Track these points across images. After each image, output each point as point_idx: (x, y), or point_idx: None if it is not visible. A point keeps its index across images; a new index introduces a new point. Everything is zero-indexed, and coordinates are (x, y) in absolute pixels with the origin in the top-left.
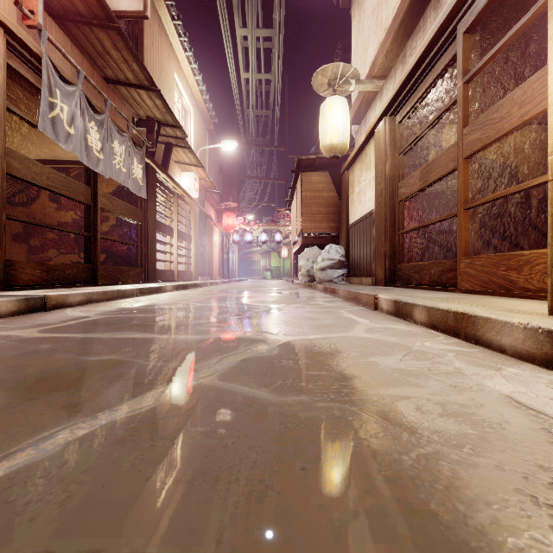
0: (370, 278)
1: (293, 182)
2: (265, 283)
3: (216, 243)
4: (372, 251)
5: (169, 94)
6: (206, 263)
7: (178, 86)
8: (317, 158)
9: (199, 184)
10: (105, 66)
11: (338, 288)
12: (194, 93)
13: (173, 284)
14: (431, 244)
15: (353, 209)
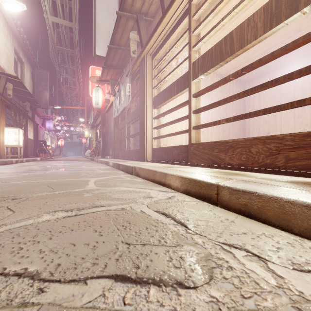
0: None
1: None
2: None
3: None
4: None
5: None
6: None
7: None
8: None
9: None
10: (129, 54)
11: None
12: None
13: (114, 162)
14: None
15: None
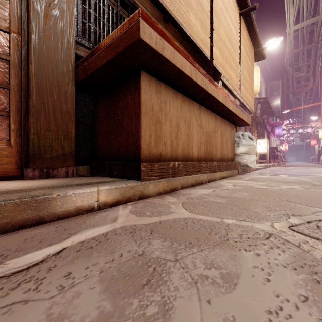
0: None
1: (252, 19)
2: None
3: None
4: None
5: None
6: None
7: None
8: None
9: None
10: None
11: (261, 165)
12: None
13: None
14: None
15: None
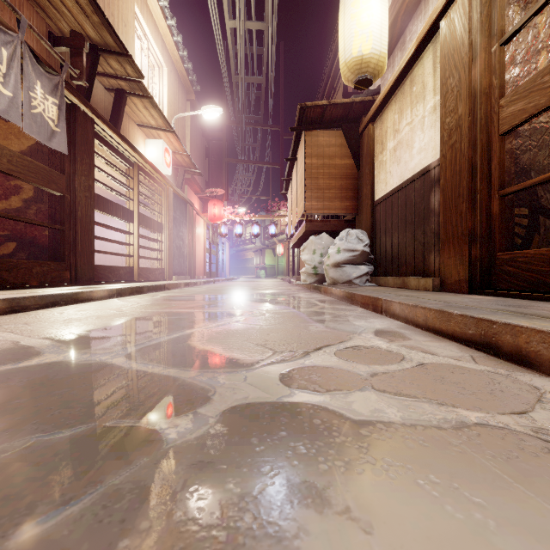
0: (429, 279)
1: (292, 151)
2: (257, 283)
3: (200, 236)
4: (430, 232)
5: (125, 28)
6: (185, 259)
7: (142, 28)
8: (328, 105)
9: (175, 161)
10: None
11: (388, 298)
12: (168, 46)
13: (111, 287)
14: (546, 217)
15: (384, 176)
